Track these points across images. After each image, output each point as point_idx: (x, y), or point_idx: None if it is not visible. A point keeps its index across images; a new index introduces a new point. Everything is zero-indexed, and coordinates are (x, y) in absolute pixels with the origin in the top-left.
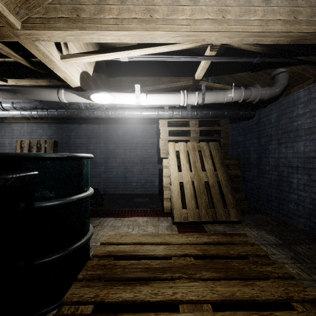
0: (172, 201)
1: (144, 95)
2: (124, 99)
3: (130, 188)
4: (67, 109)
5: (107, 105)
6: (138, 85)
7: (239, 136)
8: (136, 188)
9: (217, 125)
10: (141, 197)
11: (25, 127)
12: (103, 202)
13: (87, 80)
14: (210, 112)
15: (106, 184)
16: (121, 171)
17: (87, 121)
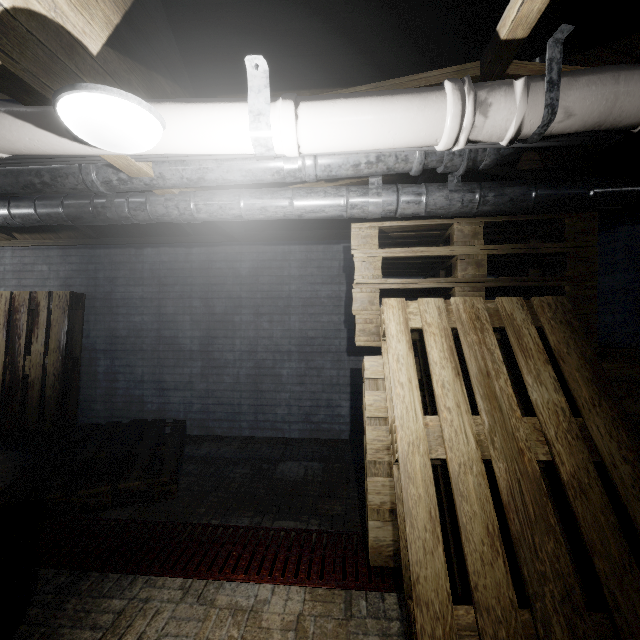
0: (403, 538)
1: (288, 105)
2: (204, 129)
3: (270, 422)
4: (65, 197)
5: (177, 178)
6: (258, 59)
7: (611, 272)
8: (286, 423)
9: (537, 240)
10: (298, 457)
11: (7, 259)
12: (184, 478)
13: (60, 61)
14: (529, 190)
15: (207, 410)
16: (247, 375)
17: (158, 238)
